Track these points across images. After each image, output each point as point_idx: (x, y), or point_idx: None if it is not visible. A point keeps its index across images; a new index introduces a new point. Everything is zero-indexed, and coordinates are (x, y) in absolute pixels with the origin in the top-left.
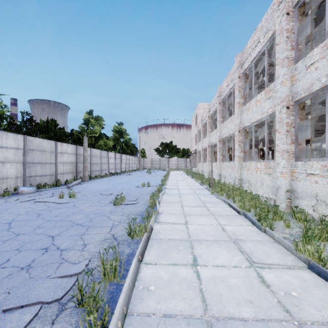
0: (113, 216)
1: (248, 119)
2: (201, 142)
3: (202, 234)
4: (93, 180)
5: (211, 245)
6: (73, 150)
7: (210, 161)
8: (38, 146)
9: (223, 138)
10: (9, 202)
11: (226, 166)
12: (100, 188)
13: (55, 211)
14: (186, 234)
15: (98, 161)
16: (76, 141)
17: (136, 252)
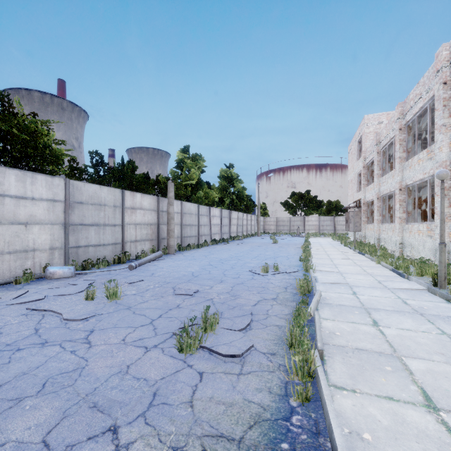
0: (142, 447)
1: None
2: (376, 185)
3: None
4: (182, 252)
5: None
6: (152, 204)
7: (405, 221)
8: (92, 197)
9: None
10: (1, 301)
11: None
12: (183, 271)
13: (15, 362)
14: None
15: (193, 222)
16: (163, 192)
17: None
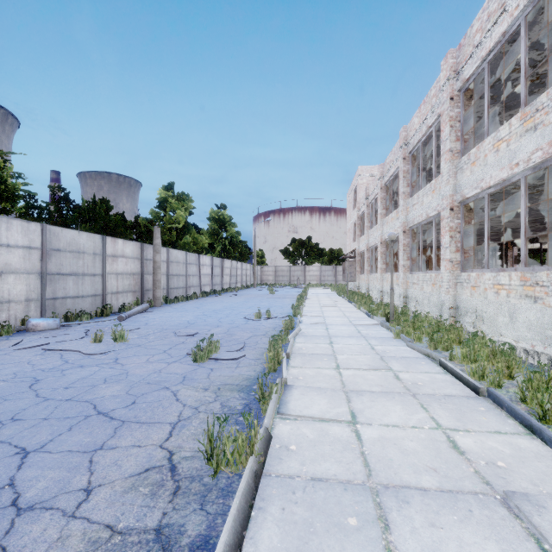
0: (186, 390)
1: (475, 182)
2: (366, 236)
3: (401, 462)
4: (170, 305)
5: (440, 515)
6: (135, 251)
7: (384, 271)
8: (70, 244)
9: (411, 226)
10: (1, 348)
11: (420, 280)
12: (178, 320)
13: (70, 374)
14: (358, 462)
15: (181, 271)
16: (143, 237)
17: (217, 537)
